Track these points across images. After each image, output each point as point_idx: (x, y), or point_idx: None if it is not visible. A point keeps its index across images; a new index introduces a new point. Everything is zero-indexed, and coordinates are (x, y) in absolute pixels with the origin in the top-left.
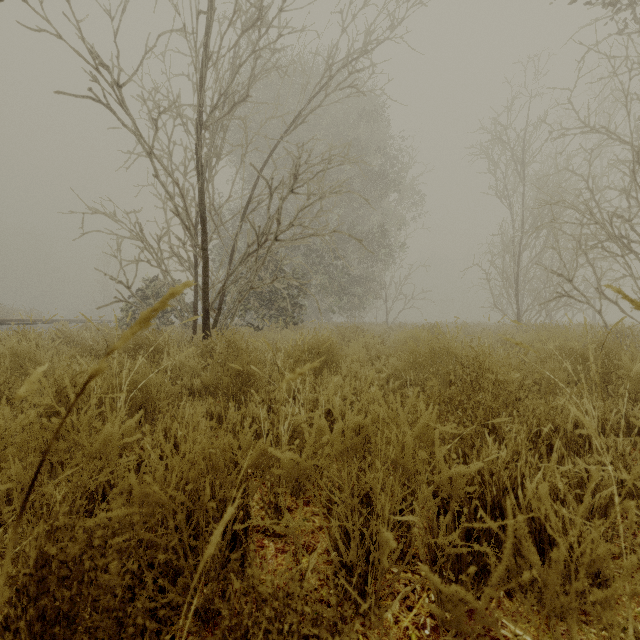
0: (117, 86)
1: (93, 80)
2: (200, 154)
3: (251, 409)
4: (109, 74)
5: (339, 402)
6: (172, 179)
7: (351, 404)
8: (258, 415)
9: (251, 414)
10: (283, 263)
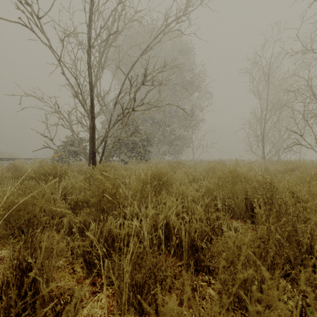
0: (38, 18)
1: (18, 8)
2: (89, 62)
3: (107, 225)
4: (32, 10)
5: (174, 219)
6: (72, 75)
7: (182, 217)
8: (112, 230)
9: (107, 229)
10: (139, 128)
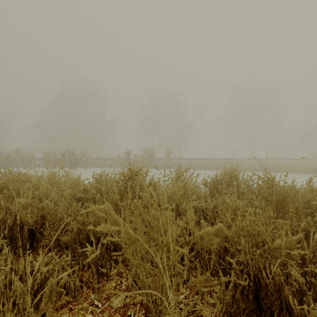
0: None
1: None
2: None
3: None
4: None
5: None
6: None
7: None
8: None
9: None
10: None
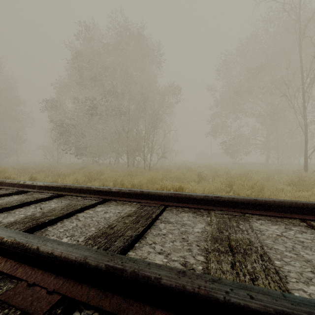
0: None
1: None
2: None
3: None
4: None
5: None
6: None
7: None
8: None
9: None
10: None
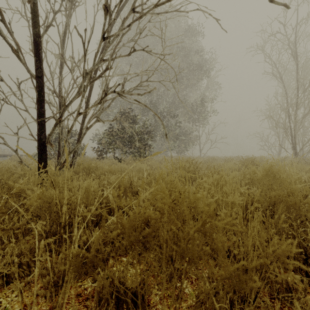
0: None
1: None
2: None
3: None
4: None
5: None
6: None
7: None
8: None
9: None
10: (138, 118)
